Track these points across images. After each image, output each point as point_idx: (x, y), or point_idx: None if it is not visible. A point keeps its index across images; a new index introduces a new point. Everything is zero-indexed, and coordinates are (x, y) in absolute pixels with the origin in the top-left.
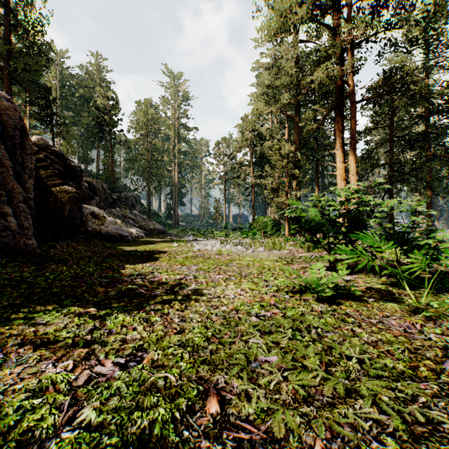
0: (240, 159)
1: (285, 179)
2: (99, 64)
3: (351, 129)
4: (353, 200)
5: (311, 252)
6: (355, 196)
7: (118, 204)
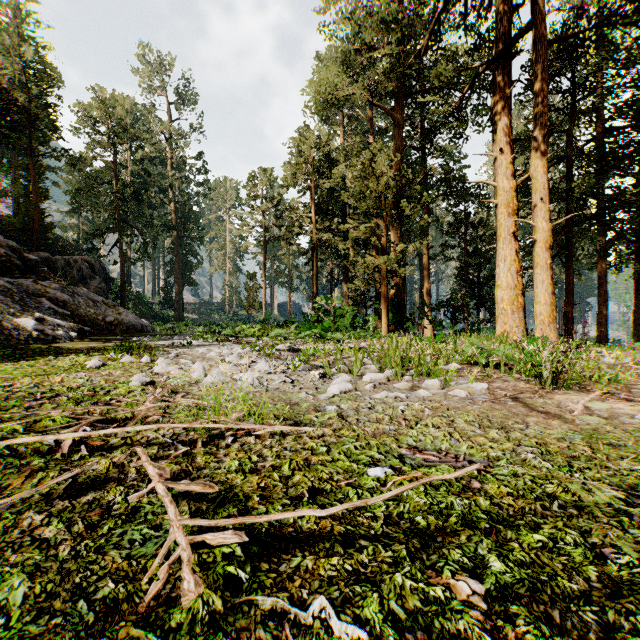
0: (291, 201)
1: (382, 222)
2: (18, 8)
3: (539, 98)
4: (542, 255)
5: (595, 394)
6: (545, 246)
7: (43, 273)
